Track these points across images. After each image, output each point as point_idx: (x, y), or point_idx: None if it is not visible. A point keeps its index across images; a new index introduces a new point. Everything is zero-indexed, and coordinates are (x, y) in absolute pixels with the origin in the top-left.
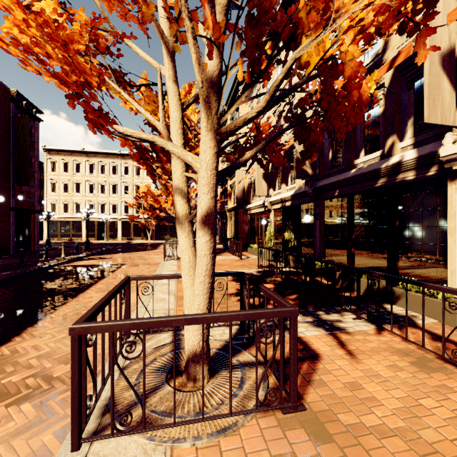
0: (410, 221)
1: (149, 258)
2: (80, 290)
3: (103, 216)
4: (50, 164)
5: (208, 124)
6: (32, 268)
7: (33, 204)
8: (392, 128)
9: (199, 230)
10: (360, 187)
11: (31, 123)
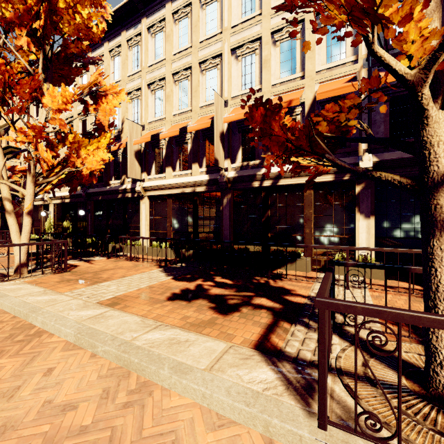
0: (131, 215)
1: None
2: None
3: None
4: None
5: (32, 181)
6: None
7: None
8: (124, 171)
9: (26, 216)
10: (112, 197)
11: None
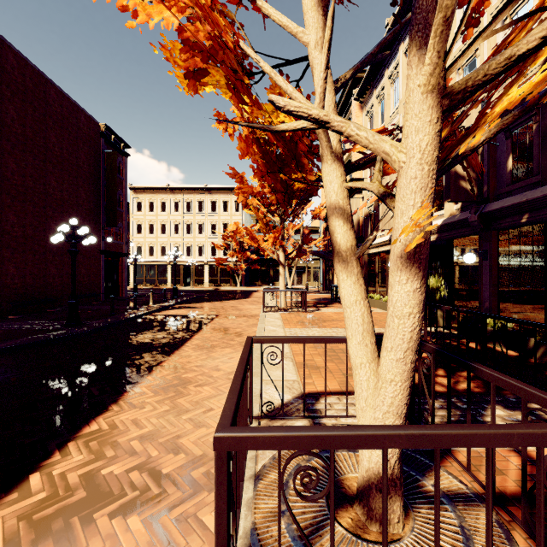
0: None
1: (244, 309)
2: (175, 347)
3: (189, 259)
4: (136, 204)
5: (433, 77)
6: (122, 317)
7: (121, 247)
8: None
9: (399, 272)
10: None
11: (119, 159)
